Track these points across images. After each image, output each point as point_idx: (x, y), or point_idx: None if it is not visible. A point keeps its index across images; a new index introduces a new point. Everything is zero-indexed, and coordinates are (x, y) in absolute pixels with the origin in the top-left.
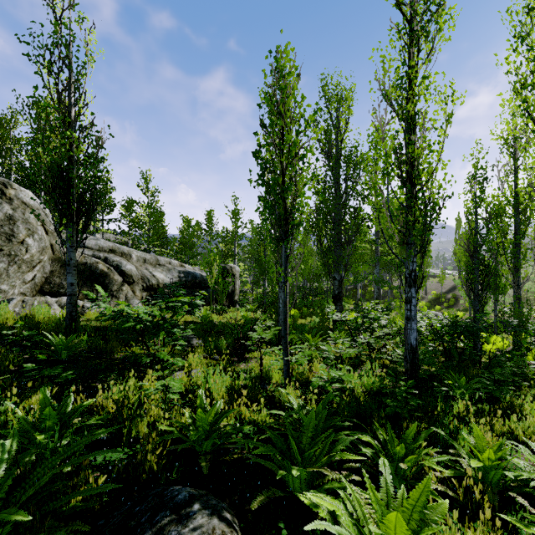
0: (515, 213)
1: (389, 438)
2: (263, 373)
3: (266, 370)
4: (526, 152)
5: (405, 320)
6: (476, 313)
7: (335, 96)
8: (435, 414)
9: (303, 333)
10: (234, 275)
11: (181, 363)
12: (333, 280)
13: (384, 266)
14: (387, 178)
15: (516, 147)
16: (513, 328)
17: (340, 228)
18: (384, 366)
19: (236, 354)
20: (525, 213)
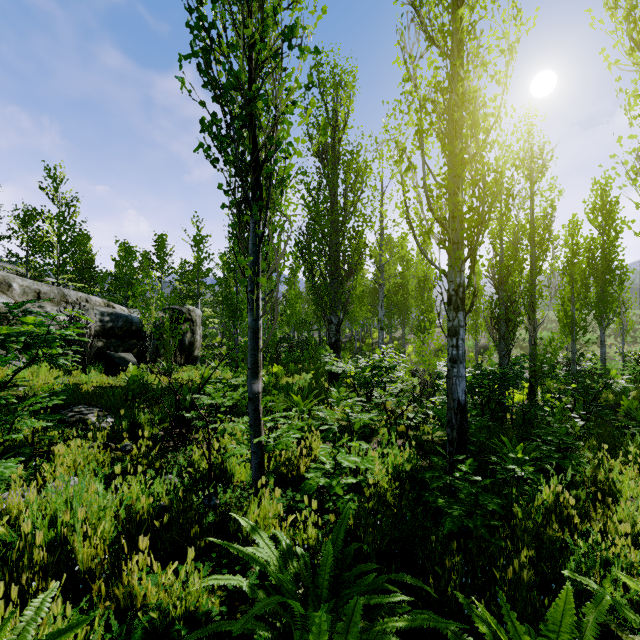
0: (532, 245)
1: (514, 639)
2: (216, 469)
3: (222, 463)
4: (542, 176)
5: (449, 363)
6: (502, 359)
7: (331, 84)
8: (511, 514)
9: (290, 395)
10: (193, 321)
11: (7, 472)
12: (328, 324)
13: (386, 312)
14: (422, 139)
15: (533, 168)
16: (544, 375)
17: (338, 254)
18: (403, 435)
19: (170, 437)
20: (542, 245)
